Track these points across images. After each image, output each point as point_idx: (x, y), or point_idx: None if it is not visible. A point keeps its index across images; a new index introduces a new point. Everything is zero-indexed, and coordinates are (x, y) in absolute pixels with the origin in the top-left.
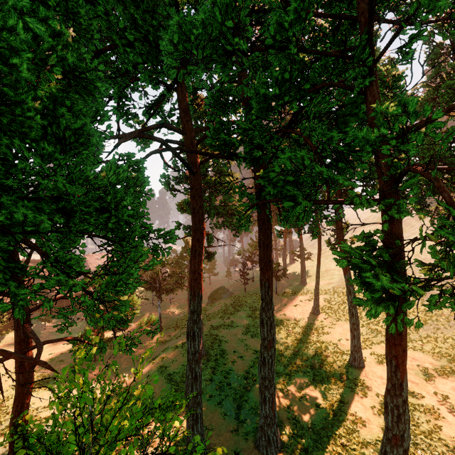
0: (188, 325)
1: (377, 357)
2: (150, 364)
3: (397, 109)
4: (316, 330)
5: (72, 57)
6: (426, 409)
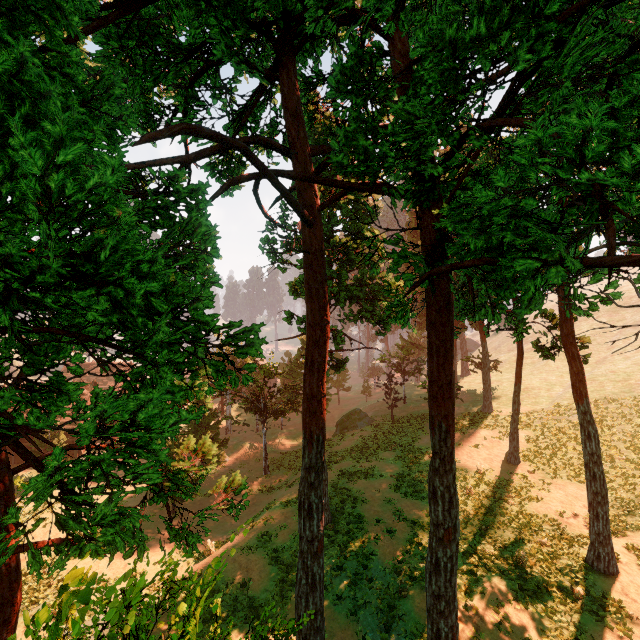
0: (301, 491)
1: None
2: (247, 527)
3: None
4: (515, 492)
5: None
6: None
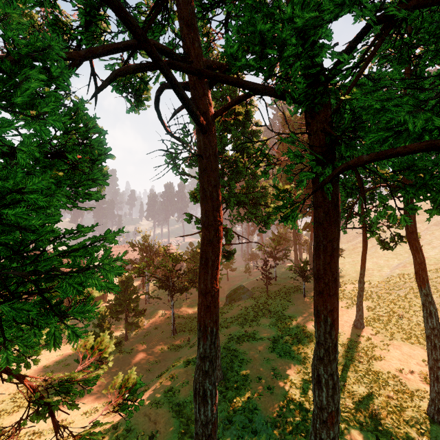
0: (196, 378)
1: None
2: (157, 383)
3: None
4: (363, 351)
5: None
6: None
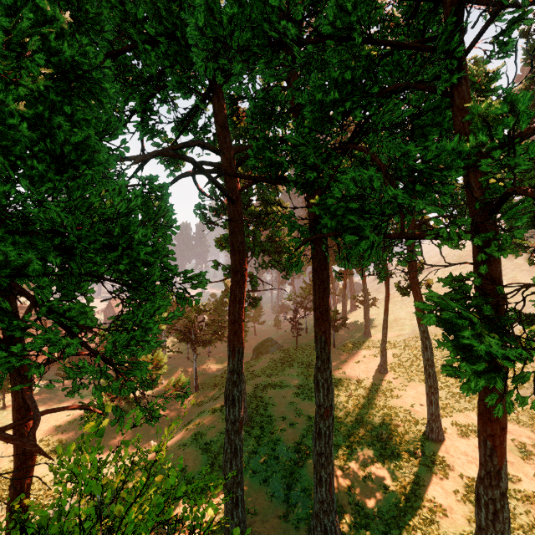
0: (227, 388)
1: (459, 428)
2: (183, 430)
3: (503, 108)
4: (383, 392)
5: (70, 50)
6: (524, 496)
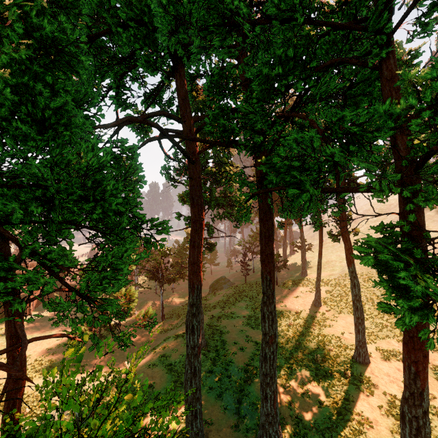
0: (187, 319)
1: (382, 353)
2: (152, 353)
3: (432, 73)
4: (317, 322)
5: (50, 26)
6: None
